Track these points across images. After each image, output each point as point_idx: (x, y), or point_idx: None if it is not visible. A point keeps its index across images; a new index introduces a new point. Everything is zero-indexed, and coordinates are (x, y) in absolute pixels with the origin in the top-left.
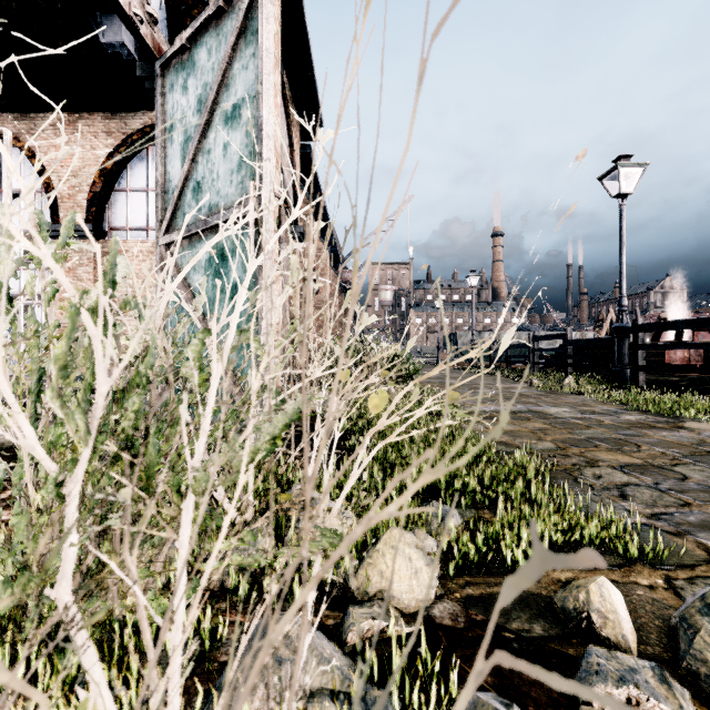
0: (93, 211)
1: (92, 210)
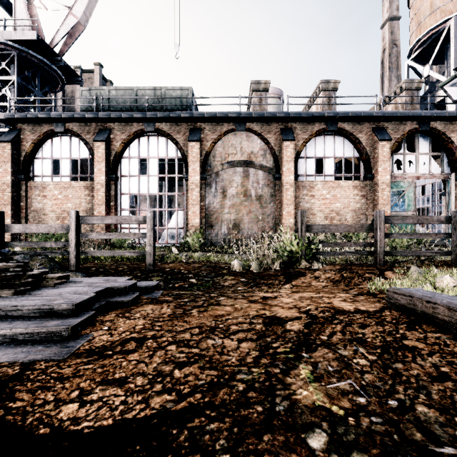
0: None
1: None
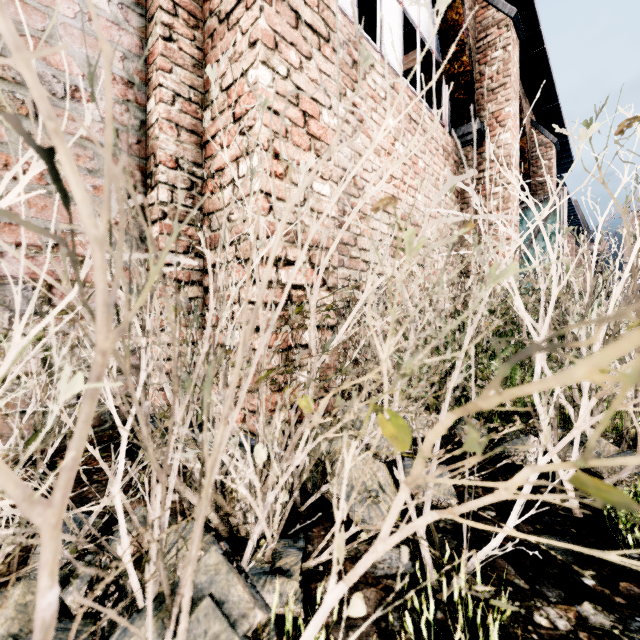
0: None
1: None
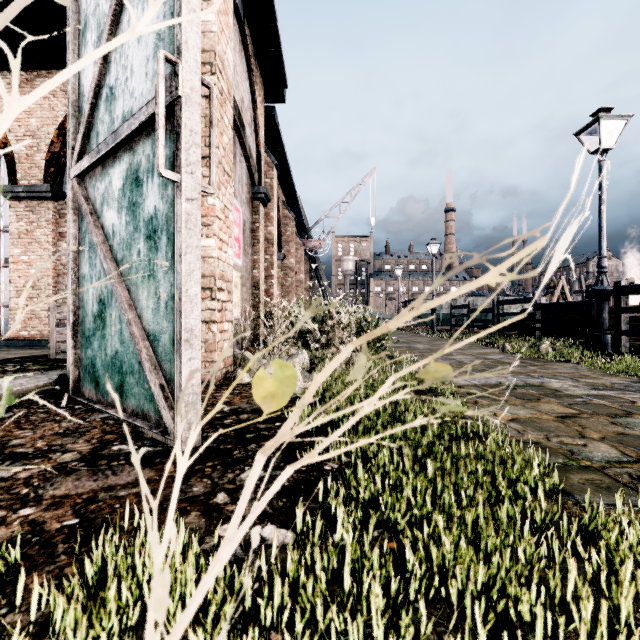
0: (52, 171)
1: (50, 170)
